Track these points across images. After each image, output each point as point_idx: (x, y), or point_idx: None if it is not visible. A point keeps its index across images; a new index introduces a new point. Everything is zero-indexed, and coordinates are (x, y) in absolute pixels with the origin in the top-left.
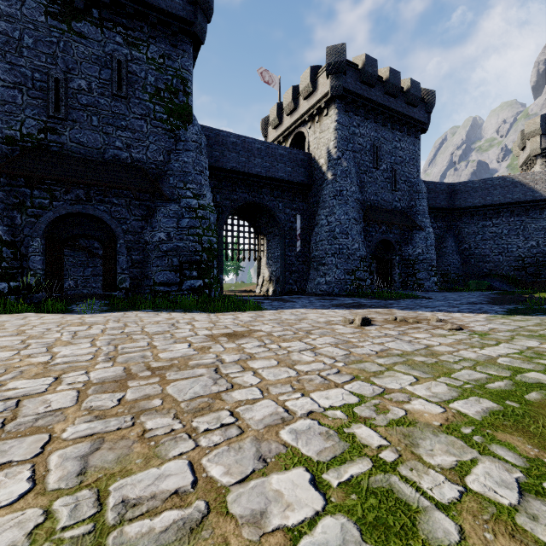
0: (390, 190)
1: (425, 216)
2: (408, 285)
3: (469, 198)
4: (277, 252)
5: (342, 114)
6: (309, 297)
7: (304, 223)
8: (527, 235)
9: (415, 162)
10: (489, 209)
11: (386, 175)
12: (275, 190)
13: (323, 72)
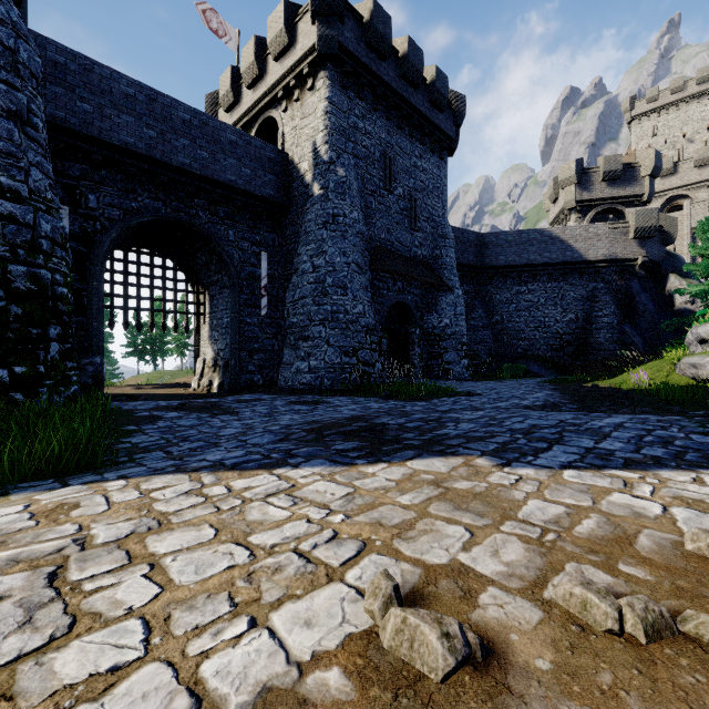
0: (408, 228)
1: (453, 272)
2: (432, 371)
3: (502, 254)
4: (227, 317)
5: (337, 90)
6: (275, 398)
7: (276, 270)
8: (566, 305)
9: (441, 194)
10: (524, 270)
11: (403, 204)
12: (222, 205)
13: (306, 12)
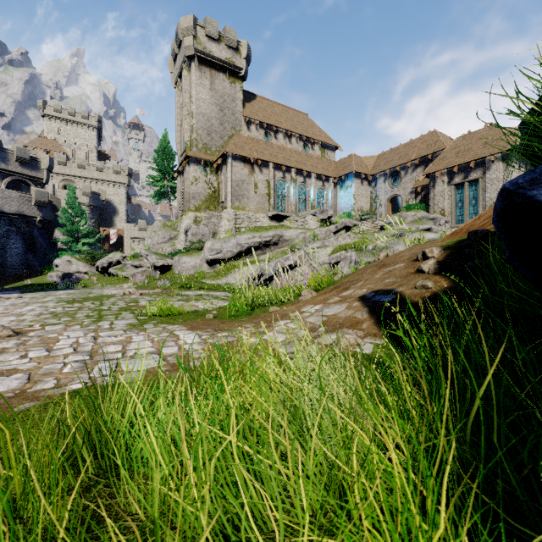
0: None
1: None
2: None
3: None
4: None
5: None
6: None
7: None
8: None
9: None
10: None
11: None
12: None
13: None
